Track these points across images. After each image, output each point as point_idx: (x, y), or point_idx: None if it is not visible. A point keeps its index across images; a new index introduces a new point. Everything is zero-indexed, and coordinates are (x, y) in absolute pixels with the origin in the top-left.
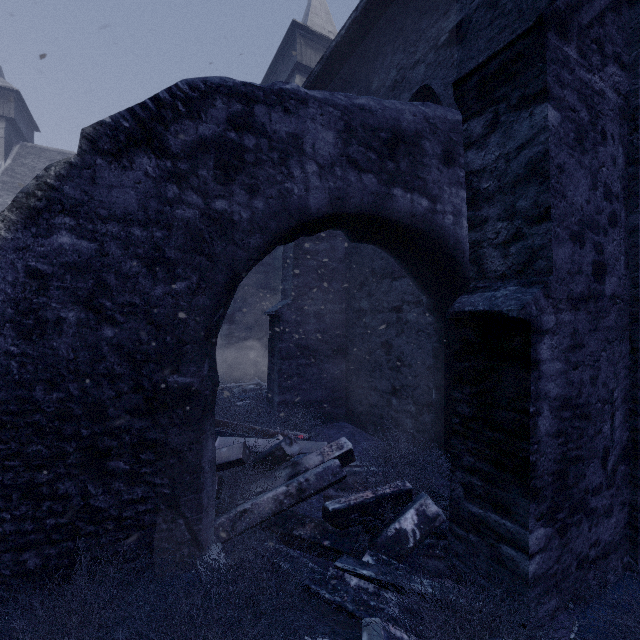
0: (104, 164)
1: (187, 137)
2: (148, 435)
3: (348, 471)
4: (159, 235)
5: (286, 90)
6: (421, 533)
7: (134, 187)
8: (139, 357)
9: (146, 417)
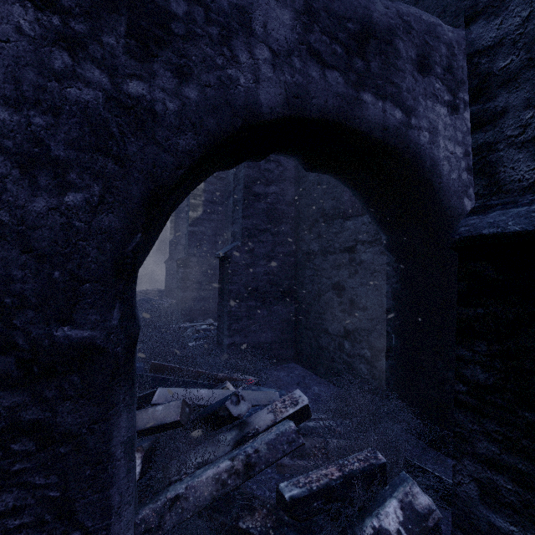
0: None
1: None
2: (24, 415)
3: (302, 426)
4: (39, 122)
5: None
6: None
7: None
8: (8, 301)
9: (21, 389)
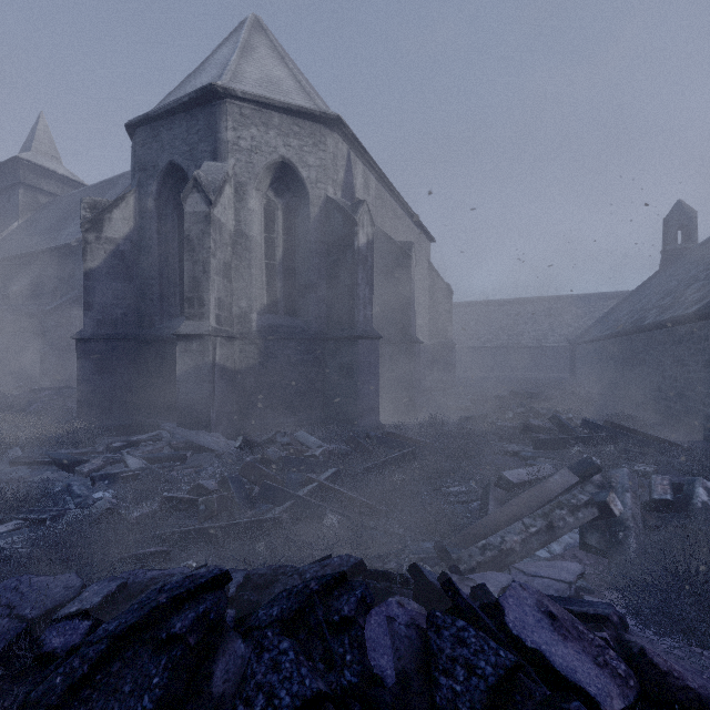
0: None
1: None
2: None
3: None
4: None
5: None
6: None
7: None
8: None
9: None
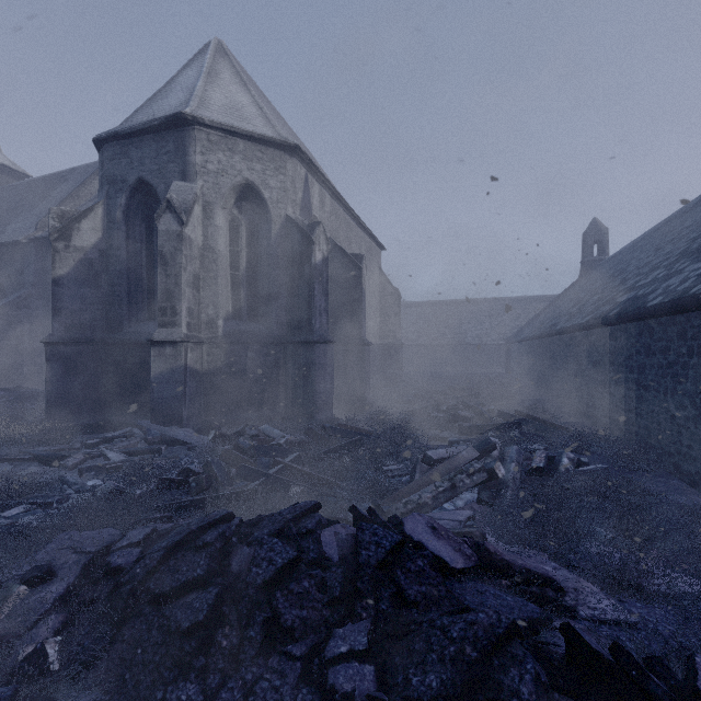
0: None
1: None
2: None
3: None
4: None
5: None
6: None
7: None
8: None
9: None
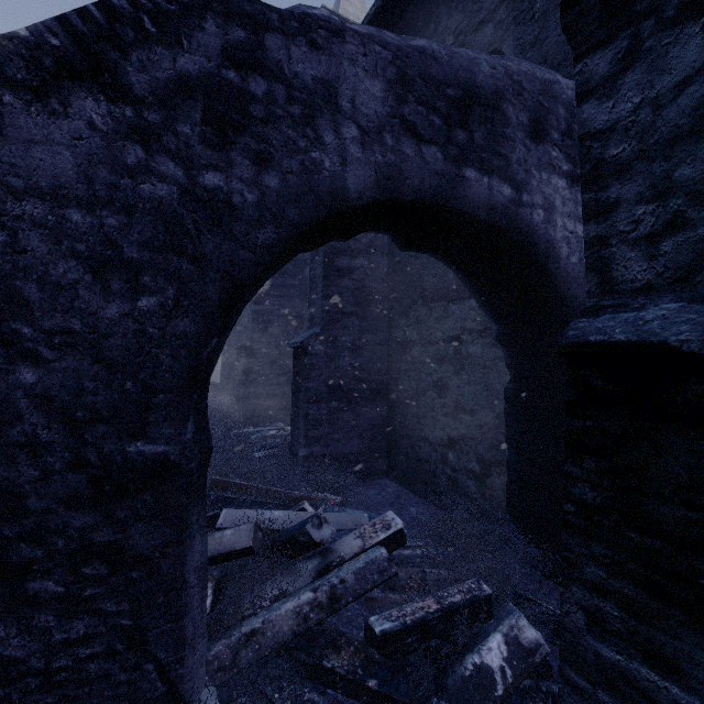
0: (17, 104)
1: (159, 73)
2: (96, 536)
3: (396, 555)
4: (112, 222)
5: (313, 15)
6: (514, 673)
7: (70, 145)
8: (80, 415)
9: (92, 508)
